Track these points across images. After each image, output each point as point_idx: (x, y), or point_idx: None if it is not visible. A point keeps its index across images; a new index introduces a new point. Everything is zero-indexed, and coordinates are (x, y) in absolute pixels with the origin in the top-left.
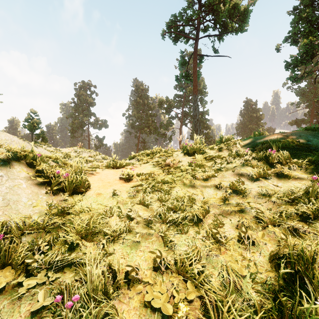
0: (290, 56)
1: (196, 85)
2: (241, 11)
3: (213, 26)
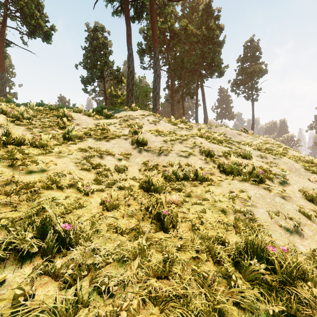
0: (82, 75)
1: (3, 64)
2: (46, 29)
3: (22, 22)
